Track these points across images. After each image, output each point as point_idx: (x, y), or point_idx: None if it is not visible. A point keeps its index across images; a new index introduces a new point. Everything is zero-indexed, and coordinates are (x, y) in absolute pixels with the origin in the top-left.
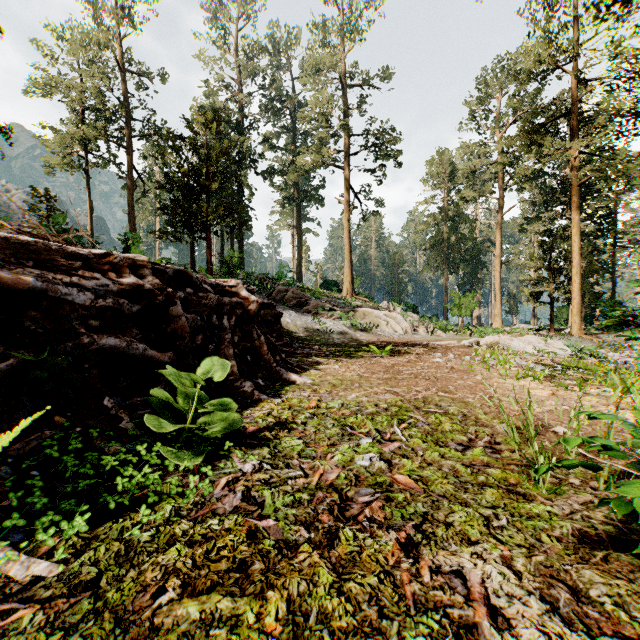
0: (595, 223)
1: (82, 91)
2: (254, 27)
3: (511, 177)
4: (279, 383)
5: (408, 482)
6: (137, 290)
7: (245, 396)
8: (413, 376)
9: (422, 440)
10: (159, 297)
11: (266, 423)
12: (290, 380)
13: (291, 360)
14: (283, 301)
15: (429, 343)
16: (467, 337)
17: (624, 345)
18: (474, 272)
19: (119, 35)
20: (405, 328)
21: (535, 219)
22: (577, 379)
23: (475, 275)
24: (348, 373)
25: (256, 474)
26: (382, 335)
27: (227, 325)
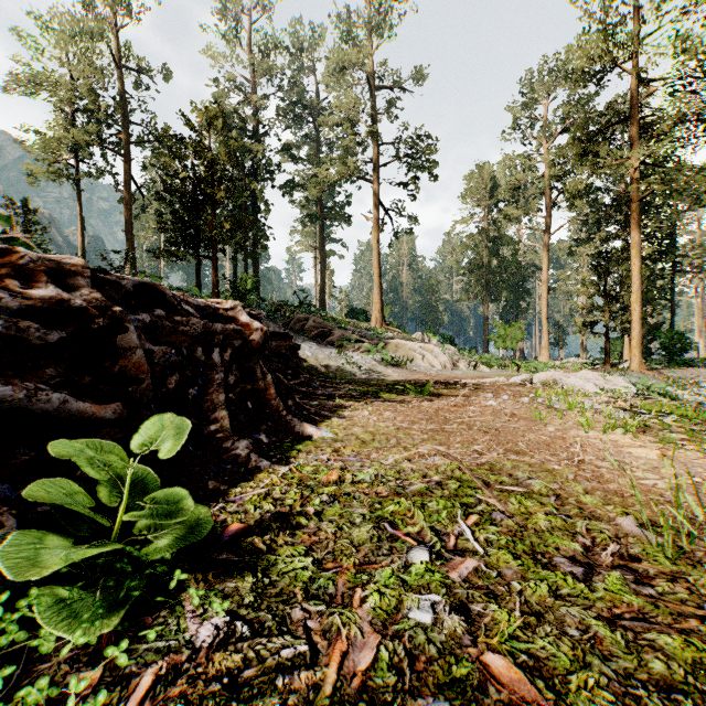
0: (652, 245)
1: (72, 90)
2: (271, 21)
3: (560, 193)
4: (289, 439)
5: (515, 678)
6: (58, 308)
7: (237, 462)
8: (465, 426)
9: (510, 551)
10: (97, 319)
11: (260, 513)
12: (304, 434)
13: (309, 403)
14: (303, 331)
15: (474, 380)
16: (514, 373)
17: (690, 382)
18: (517, 300)
19: (115, 25)
20: (444, 362)
21: (585, 241)
22: (686, 432)
23: (518, 303)
24: (381, 423)
25: (217, 654)
26: (418, 371)
27: (218, 361)
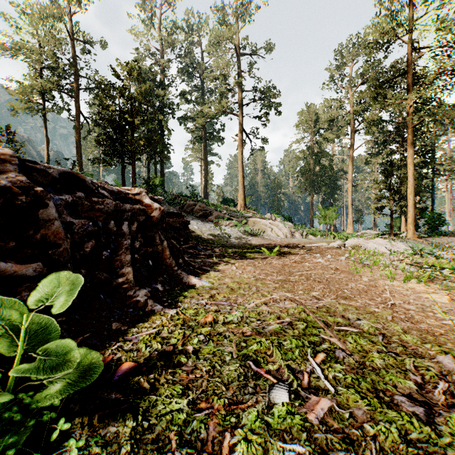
0: (420, 157)
1: (40, 54)
2: (172, 11)
3: (360, 123)
4: (179, 287)
5: None
6: None
7: (137, 307)
8: (304, 277)
9: (356, 390)
10: (21, 197)
11: (149, 352)
12: (190, 284)
13: (195, 261)
14: (192, 212)
15: (306, 245)
16: (332, 240)
17: (446, 246)
18: (332, 193)
19: (69, 12)
20: (285, 233)
21: (376, 154)
22: None
23: (332, 195)
24: (245, 275)
25: None
26: (268, 239)
27: (126, 231)
